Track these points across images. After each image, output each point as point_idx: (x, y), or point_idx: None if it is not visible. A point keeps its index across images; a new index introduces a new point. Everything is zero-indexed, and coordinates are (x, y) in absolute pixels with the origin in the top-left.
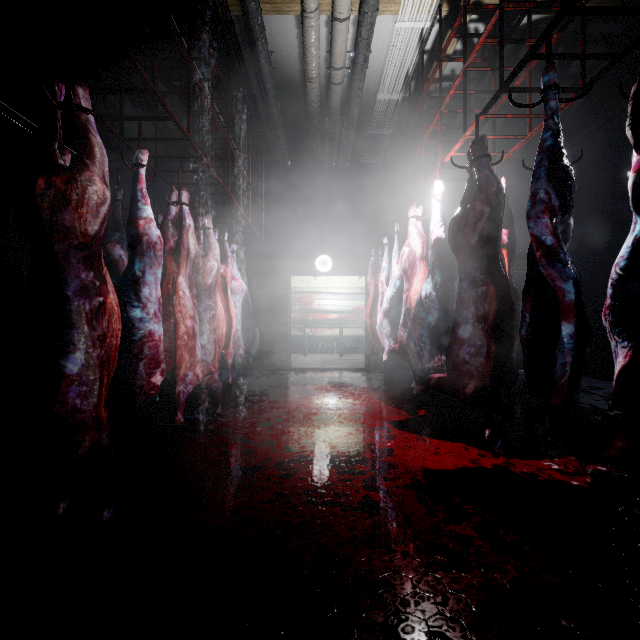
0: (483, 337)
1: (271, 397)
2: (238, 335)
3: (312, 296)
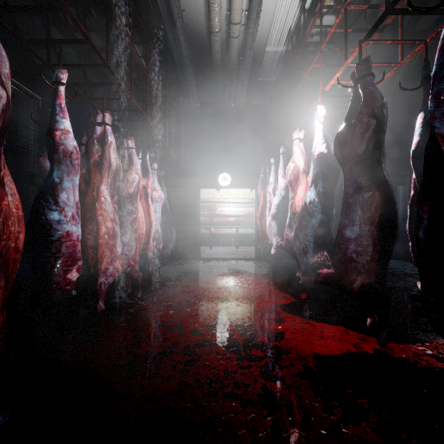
0: (369, 238)
1: (183, 282)
2: (158, 234)
3: (216, 204)
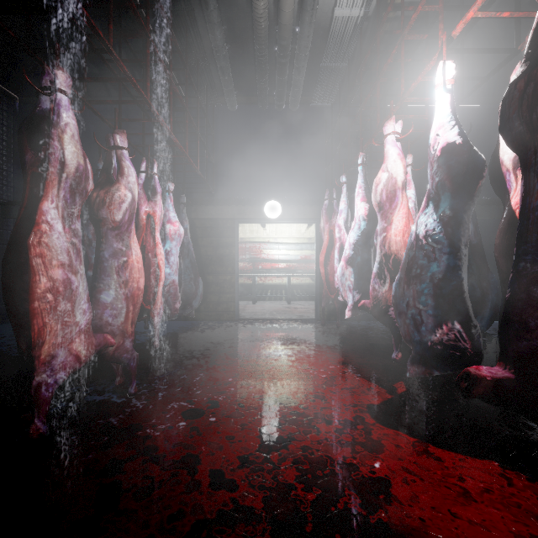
0: None
1: (211, 360)
2: (175, 286)
3: (261, 246)
